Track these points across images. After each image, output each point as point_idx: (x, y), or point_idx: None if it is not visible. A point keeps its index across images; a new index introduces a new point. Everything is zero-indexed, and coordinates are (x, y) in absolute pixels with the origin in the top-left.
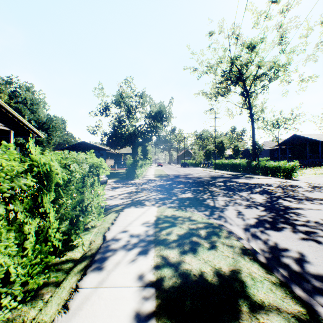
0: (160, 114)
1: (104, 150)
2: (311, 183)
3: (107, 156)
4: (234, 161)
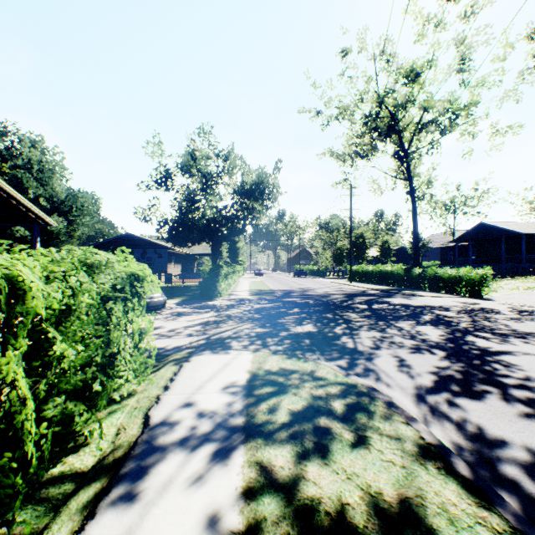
0: (259, 187)
1: (164, 248)
2: (514, 306)
3: (169, 259)
4: (384, 267)
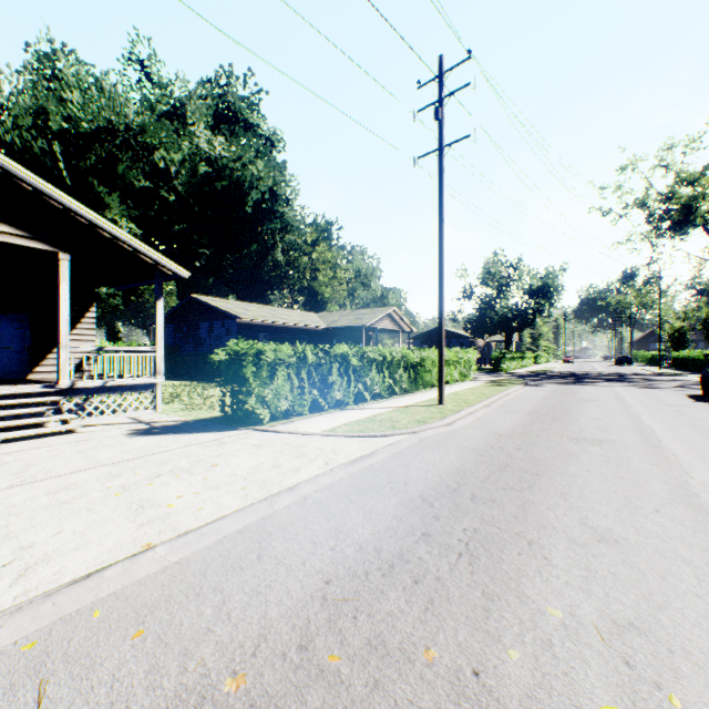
0: (543, 289)
1: (464, 338)
2: None
3: (469, 347)
4: (694, 353)
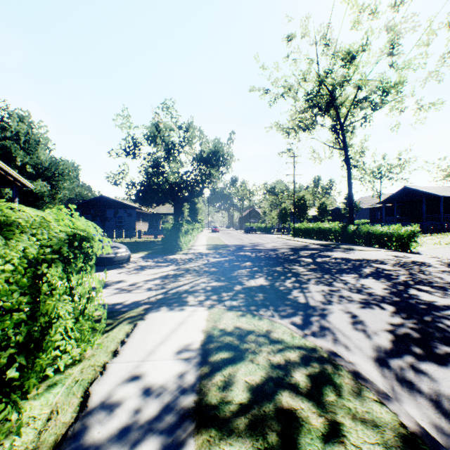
0: (216, 155)
1: (133, 208)
2: (442, 259)
3: (137, 218)
4: (323, 224)
